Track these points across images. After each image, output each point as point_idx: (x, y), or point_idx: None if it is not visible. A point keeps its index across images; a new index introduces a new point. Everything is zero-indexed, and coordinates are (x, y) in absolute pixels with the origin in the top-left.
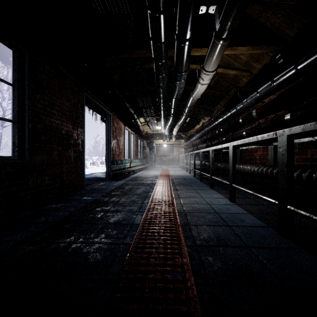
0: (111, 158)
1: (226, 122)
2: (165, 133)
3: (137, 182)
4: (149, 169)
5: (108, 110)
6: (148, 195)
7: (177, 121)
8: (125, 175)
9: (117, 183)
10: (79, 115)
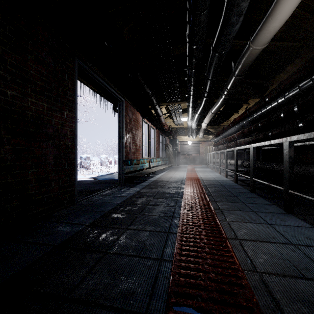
0: (123, 156)
1: (303, 95)
2: (191, 126)
3: (157, 191)
4: (172, 169)
5: (118, 93)
6: (173, 226)
7: (208, 109)
8: (143, 177)
9: (128, 192)
10: (67, 91)
